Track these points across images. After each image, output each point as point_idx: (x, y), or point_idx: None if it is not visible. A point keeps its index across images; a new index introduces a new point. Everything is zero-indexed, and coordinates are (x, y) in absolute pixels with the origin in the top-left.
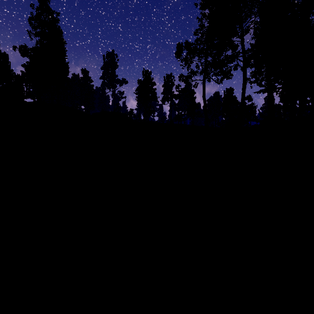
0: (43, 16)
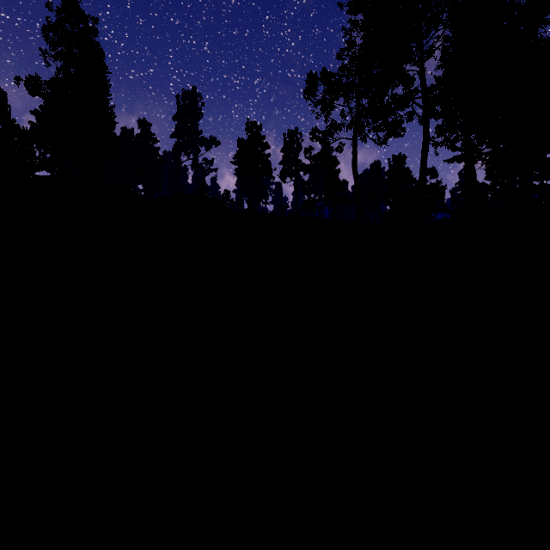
0: (69, 24)
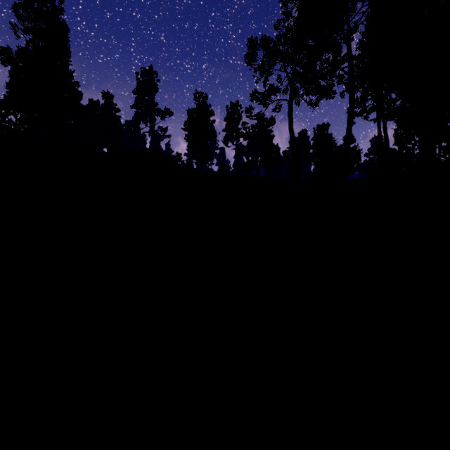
0: (37, 2)
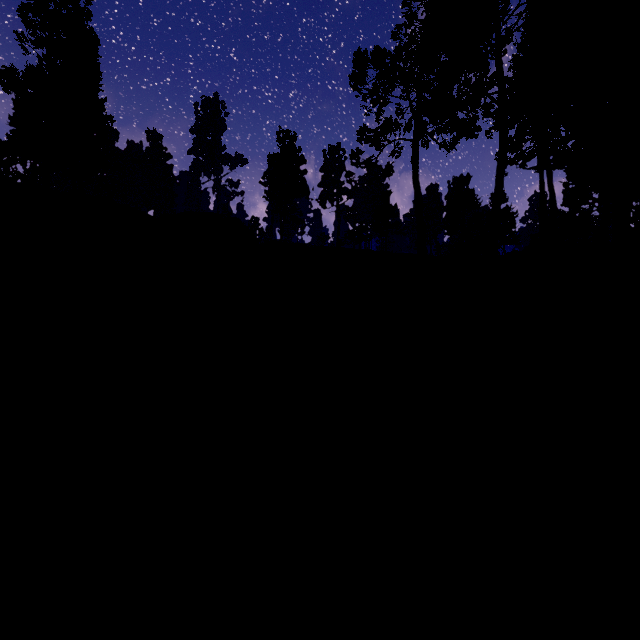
0: (54, 3)
